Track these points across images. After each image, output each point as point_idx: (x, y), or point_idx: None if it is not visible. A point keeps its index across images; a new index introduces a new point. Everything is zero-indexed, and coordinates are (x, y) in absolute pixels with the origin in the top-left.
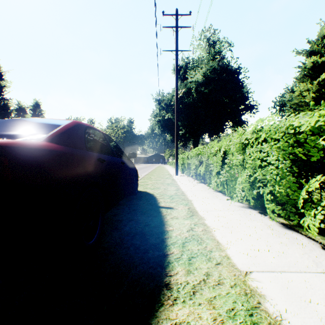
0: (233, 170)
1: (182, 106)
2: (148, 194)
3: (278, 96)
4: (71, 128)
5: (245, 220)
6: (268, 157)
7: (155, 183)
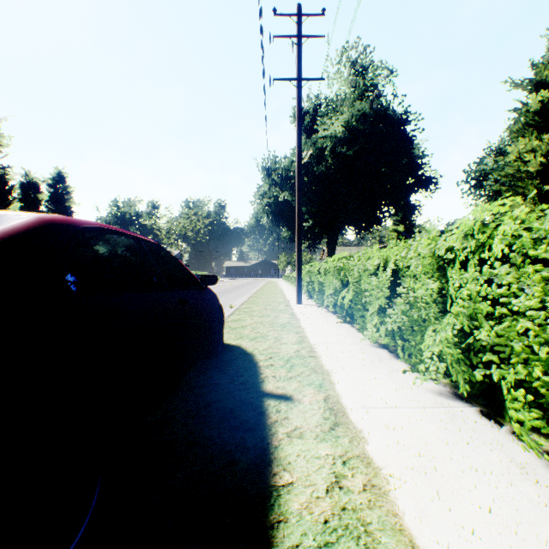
0: (416, 311)
1: (307, 180)
2: (242, 355)
3: (473, 162)
4: (11, 238)
5: (458, 441)
6: (513, 298)
7: (258, 322)
